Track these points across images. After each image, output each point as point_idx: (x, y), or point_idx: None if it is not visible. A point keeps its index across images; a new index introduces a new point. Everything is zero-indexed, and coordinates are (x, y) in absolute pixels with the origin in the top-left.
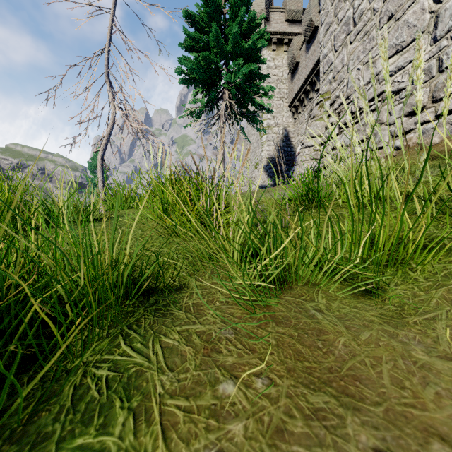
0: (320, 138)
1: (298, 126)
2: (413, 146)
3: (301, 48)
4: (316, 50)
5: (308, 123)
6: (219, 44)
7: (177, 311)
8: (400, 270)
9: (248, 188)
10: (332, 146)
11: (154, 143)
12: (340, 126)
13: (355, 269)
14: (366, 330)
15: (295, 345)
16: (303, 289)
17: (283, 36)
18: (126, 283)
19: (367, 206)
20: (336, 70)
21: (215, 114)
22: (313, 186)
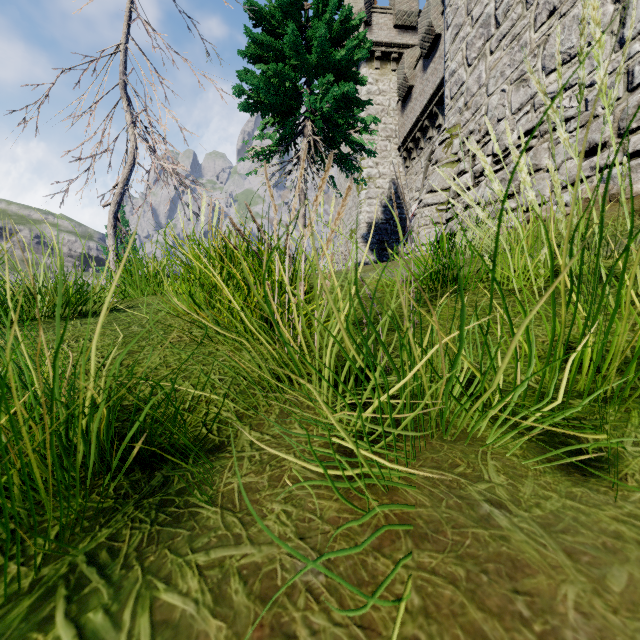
0: (447, 192)
1: (411, 177)
2: (597, 199)
3: (416, 65)
4: (437, 68)
5: (428, 172)
6: (299, 52)
7: (206, 505)
8: (633, 411)
9: (350, 257)
10: (465, 204)
11: (198, 194)
12: (475, 174)
13: (562, 414)
14: (613, 560)
15: (466, 608)
16: (455, 449)
17: (390, 48)
18: (105, 445)
19: (542, 292)
20: (469, 93)
21: (293, 157)
22: (449, 259)
